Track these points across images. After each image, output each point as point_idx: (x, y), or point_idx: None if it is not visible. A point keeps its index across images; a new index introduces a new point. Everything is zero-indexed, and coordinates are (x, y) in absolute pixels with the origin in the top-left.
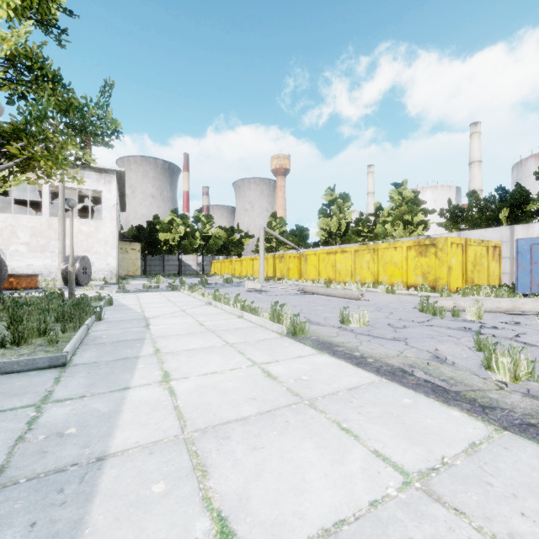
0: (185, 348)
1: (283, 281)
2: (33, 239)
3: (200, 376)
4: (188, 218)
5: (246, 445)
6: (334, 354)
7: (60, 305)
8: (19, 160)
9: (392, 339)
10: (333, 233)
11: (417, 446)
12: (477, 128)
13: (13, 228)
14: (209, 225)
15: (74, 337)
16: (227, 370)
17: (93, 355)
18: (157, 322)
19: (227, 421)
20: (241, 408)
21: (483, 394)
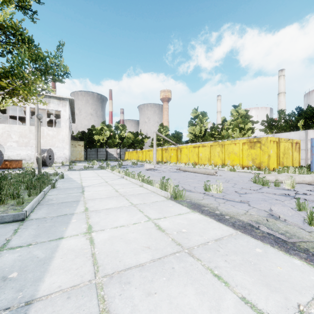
0: (105, 207)
1: (167, 164)
2: (20, 139)
3: (112, 228)
4: (111, 127)
5: (142, 291)
6: (202, 212)
7: (29, 178)
8: (7, 90)
9: (239, 202)
10: (197, 135)
11: (275, 293)
12: (282, 73)
13: (9, 132)
14: (123, 131)
15: (33, 200)
16: (131, 224)
17: (44, 212)
18: (89, 189)
19: (129, 267)
20: (139, 255)
21: (312, 245)
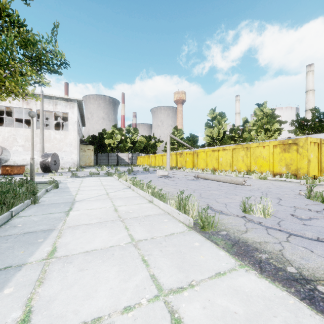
0: (85, 248)
1: (182, 169)
2: (26, 143)
3: None
4: (122, 130)
5: None
6: (262, 268)
7: (2, 191)
8: None
9: (313, 239)
10: (215, 138)
11: None
12: (311, 68)
13: (15, 136)
14: (135, 134)
15: None
16: (118, 314)
17: None
18: (80, 206)
19: None
20: None
21: None
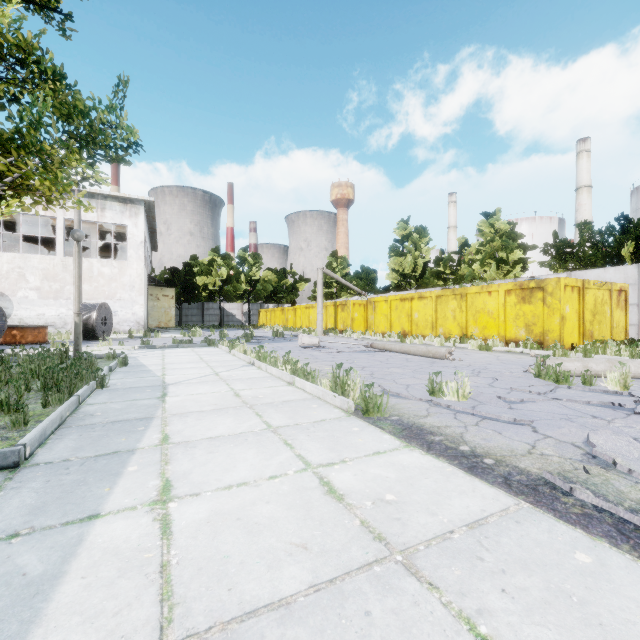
0: (207, 434)
1: (346, 334)
2: (45, 283)
3: (219, 490)
4: (231, 258)
5: None
6: (430, 448)
7: (49, 367)
8: (9, 180)
9: (511, 422)
10: (408, 276)
11: None
12: (585, 145)
13: (22, 270)
14: (256, 266)
15: (49, 417)
16: (264, 480)
17: (68, 447)
18: (178, 390)
19: (252, 609)
20: (280, 570)
21: None
